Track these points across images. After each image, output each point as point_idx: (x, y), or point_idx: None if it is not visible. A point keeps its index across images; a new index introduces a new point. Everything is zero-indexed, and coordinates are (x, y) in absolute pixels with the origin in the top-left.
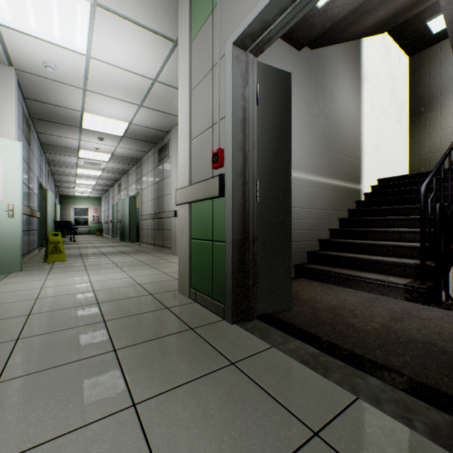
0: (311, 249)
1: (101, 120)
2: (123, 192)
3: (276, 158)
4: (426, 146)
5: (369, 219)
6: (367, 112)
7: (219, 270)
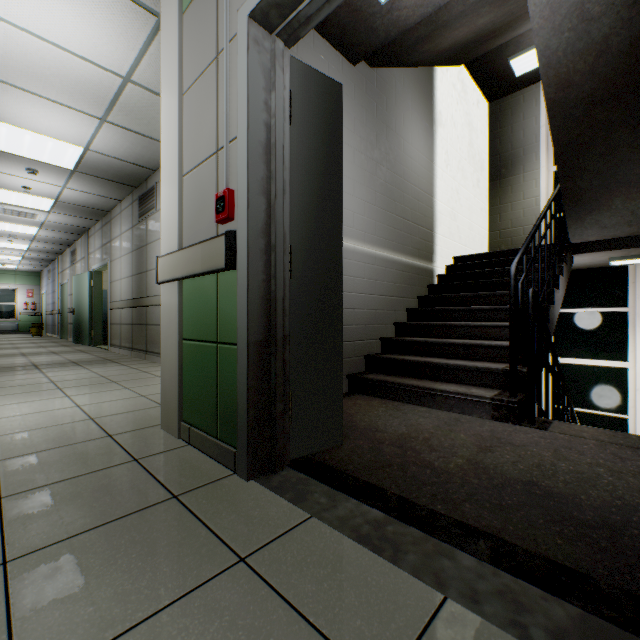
0: (370, 352)
1: (30, 138)
2: (80, 264)
3: (320, 212)
4: (508, 219)
5: (445, 309)
6: (441, 166)
7: (227, 390)
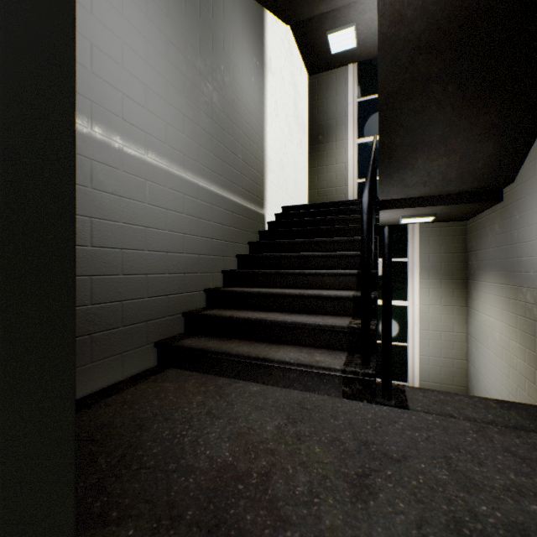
0: (191, 307)
1: None
2: None
3: None
4: (324, 179)
5: (278, 255)
6: (271, 113)
7: None
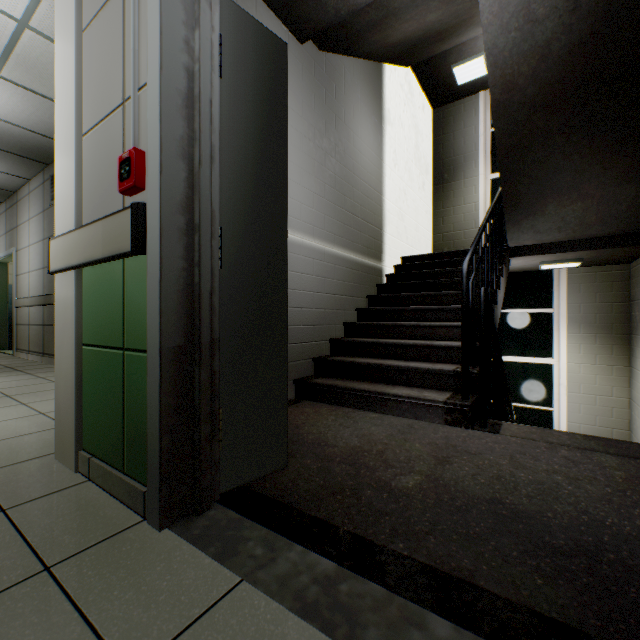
0: (319, 354)
1: None
2: None
3: (259, 190)
4: (450, 222)
5: (395, 309)
6: (389, 165)
7: (136, 411)
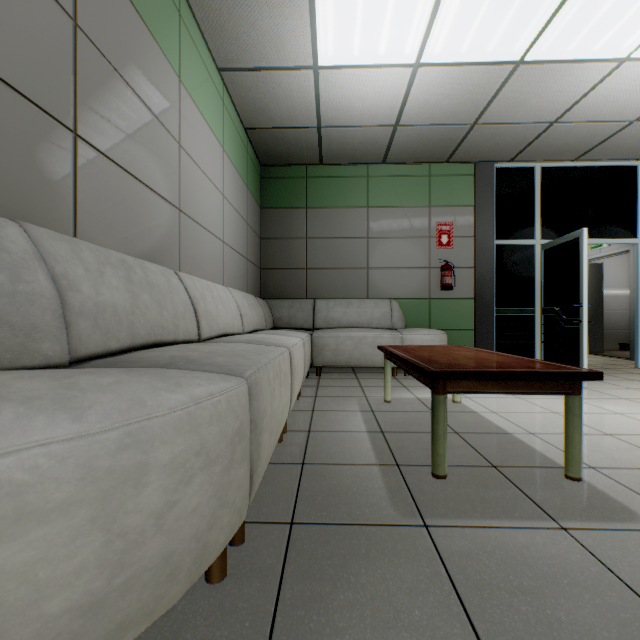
0: None
1: None
2: None
3: (594, 296)
4: None
5: None
6: None
7: None
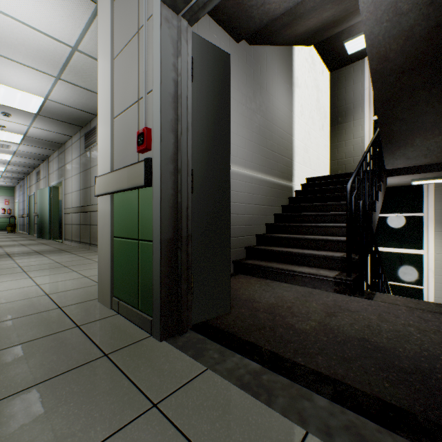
0: (249, 244)
1: (4, 90)
2: (42, 182)
3: (213, 145)
4: (343, 152)
5: (301, 214)
6: (297, 115)
7: (145, 274)
